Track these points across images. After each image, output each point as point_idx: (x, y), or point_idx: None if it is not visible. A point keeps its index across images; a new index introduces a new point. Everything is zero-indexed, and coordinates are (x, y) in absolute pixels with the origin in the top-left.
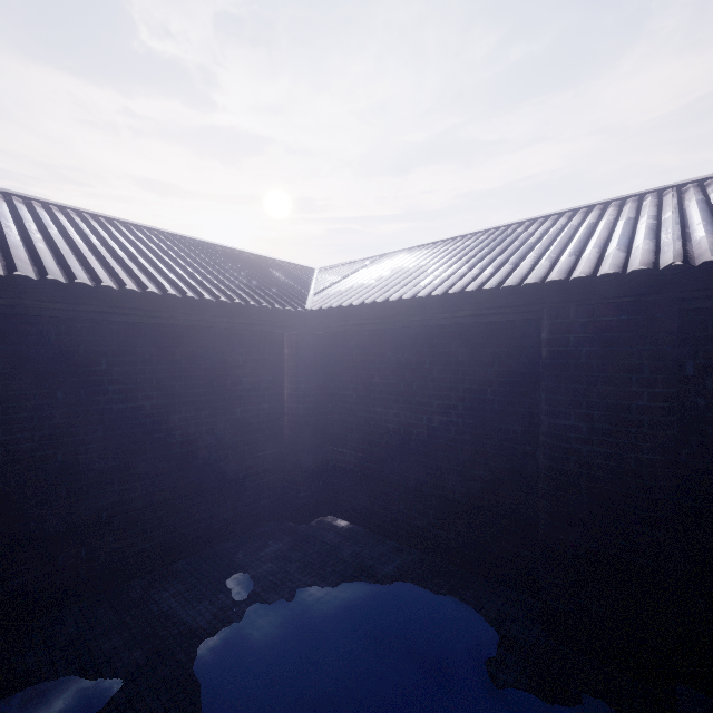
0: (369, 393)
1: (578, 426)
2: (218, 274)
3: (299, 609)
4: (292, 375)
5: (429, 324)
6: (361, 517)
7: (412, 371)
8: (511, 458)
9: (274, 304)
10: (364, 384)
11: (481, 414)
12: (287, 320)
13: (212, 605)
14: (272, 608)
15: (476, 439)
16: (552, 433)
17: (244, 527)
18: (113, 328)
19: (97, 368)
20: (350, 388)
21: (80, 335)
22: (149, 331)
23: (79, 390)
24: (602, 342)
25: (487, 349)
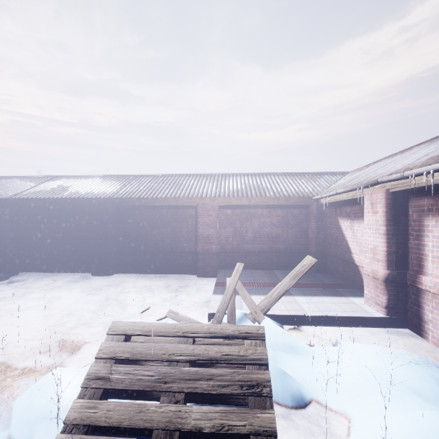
0: None
1: None
2: None
3: None
4: None
5: None
6: None
7: None
8: None
9: None
10: None
11: None
12: None
13: None
14: None
15: None
16: None
17: None
18: None
19: None
20: None
21: None
22: None
23: None
24: None
25: None
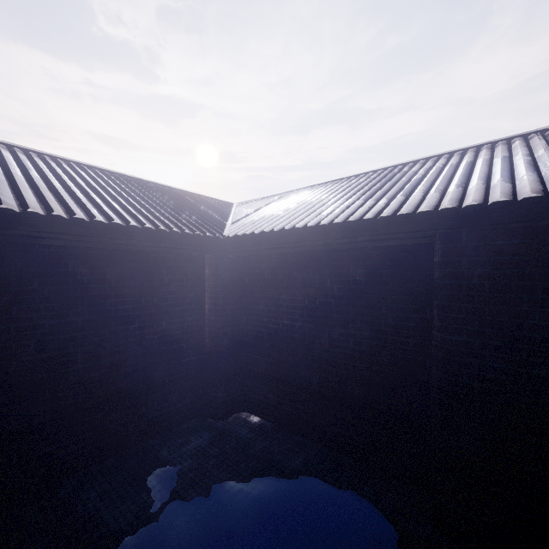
0: (278, 308)
1: (470, 342)
2: (148, 205)
3: (214, 508)
4: (212, 293)
5: (331, 248)
6: (271, 414)
7: (315, 289)
8: (404, 367)
9: (195, 231)
10: (274, 300)
11: (377, 328)
12: (207, 245)
13: (134, 504)
14: (189, 507)
15: (372, 349)
16: (444, 348)
17: (169, 424)
18: (44, 251)
19: (29, 287)
20: (262, 303)
21: (12, 258)
22: (81, 254)
23: (11, 308)
24: (493, 265)
25: (382, 270)
